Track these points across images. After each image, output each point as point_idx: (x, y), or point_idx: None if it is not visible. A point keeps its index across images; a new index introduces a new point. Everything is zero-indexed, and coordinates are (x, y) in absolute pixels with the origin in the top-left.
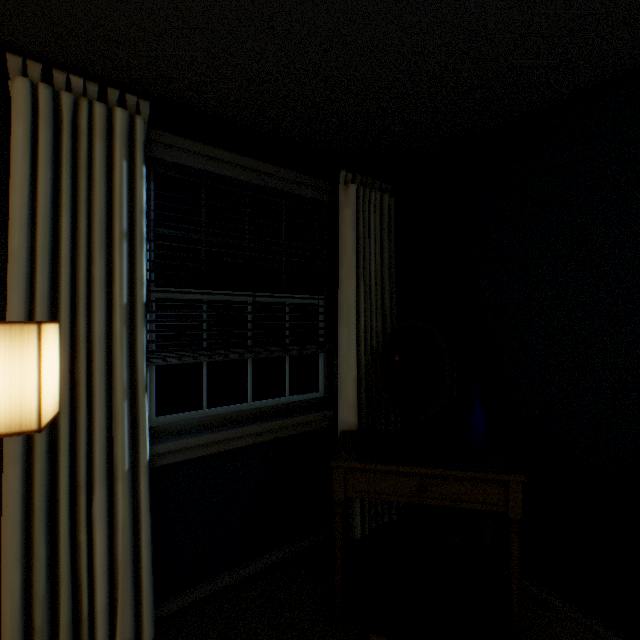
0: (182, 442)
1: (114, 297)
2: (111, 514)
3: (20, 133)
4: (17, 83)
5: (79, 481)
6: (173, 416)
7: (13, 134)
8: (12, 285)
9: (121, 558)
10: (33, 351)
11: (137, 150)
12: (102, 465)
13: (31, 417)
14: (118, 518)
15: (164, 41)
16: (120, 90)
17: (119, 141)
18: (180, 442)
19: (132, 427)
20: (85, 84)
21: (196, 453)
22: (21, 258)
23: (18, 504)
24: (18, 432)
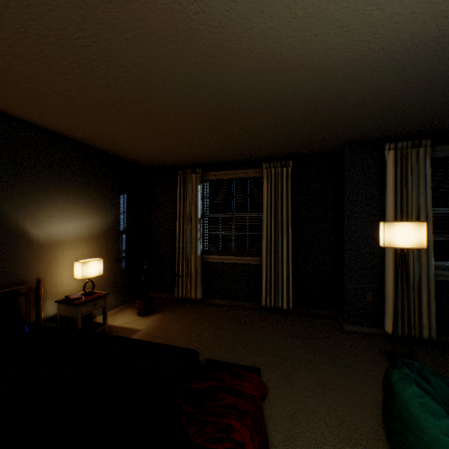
0: (442, 272)
1: (419, 214)
2: (418, 288)
3: (391, 167)
4: (390, 152)
5: (408, 273)
6: (434, 262)
7: (388, 167)
8: (389, 211)
9: (424, 304)
10: (424, 229)
11: (427, 160)
12: (416, 270)
13: (423, 245)
14: (422, 290)
15: (446, 121)
16: (414, 137)
17: (421, 159)
18: (441, 272)
19: (426, 260)
20: (406, 143)
21: (448, 279)
22: (392, 203)
23: (392, 275)
24: (420, 248)
